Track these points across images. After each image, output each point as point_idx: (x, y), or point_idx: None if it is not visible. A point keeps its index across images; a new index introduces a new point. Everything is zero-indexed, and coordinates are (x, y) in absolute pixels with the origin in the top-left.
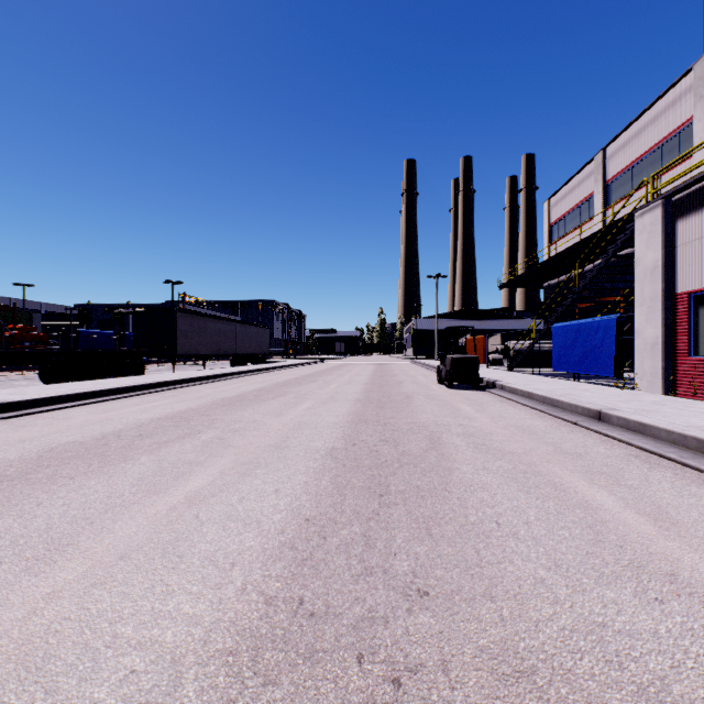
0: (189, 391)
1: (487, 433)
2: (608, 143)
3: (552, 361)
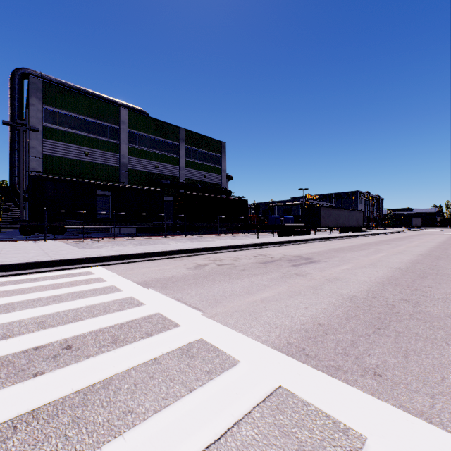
0: (341, 241)
1: None
2: None
3: None
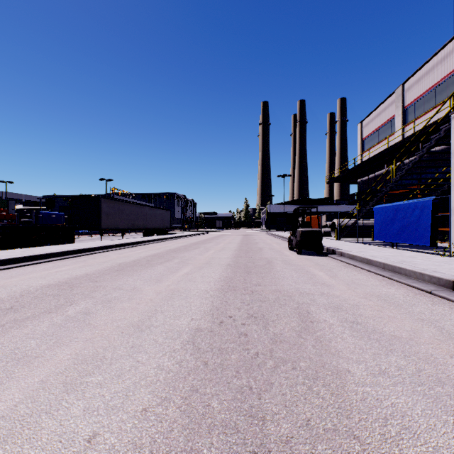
0: (99, 256)
1: (354, 306)
2: (406, 80)
3: (374, 233)
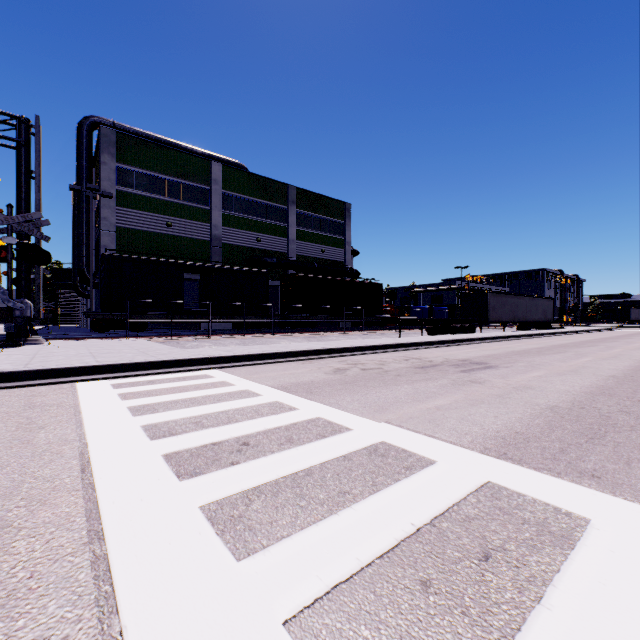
0: (522, 341)
1: None
2: None
3: None
